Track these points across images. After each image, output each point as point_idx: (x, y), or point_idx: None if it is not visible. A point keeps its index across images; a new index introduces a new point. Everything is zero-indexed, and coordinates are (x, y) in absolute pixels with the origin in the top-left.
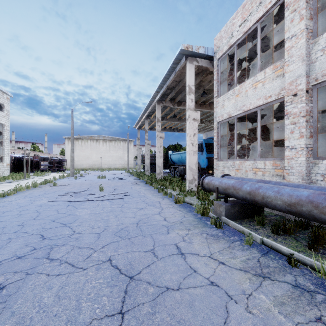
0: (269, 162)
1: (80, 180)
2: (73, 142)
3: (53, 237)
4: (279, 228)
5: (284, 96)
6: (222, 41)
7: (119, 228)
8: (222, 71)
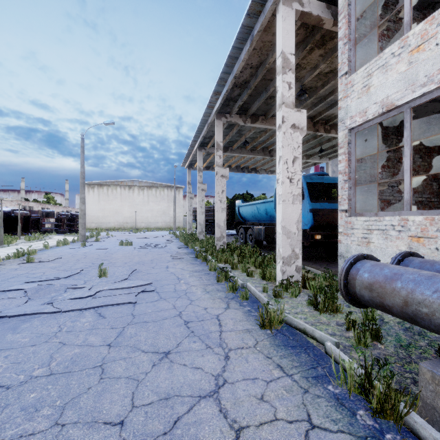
0: None
1: (88, 249)
2: (84, 187)
3: None
4: None
5: None
6: None
7: None
8: (358, 18)
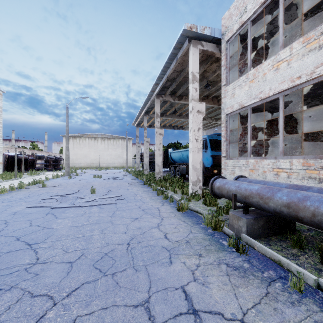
0: (298, 161)
1: (74, 180)
2: (68, 139)
3: (2, 270)
4: None
5: (321, 74)
6: (232, 19)
7: (103, 252)
8: (231, 55)
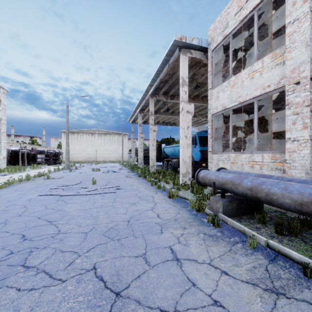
0: (268, 155)
1: (75, 173)
2: (68, 135)
3: (35, 237)
4: (282, 227)
5: (284, 85)
6: (217, 32)
7: (109, 226)
8: (216, 63)
